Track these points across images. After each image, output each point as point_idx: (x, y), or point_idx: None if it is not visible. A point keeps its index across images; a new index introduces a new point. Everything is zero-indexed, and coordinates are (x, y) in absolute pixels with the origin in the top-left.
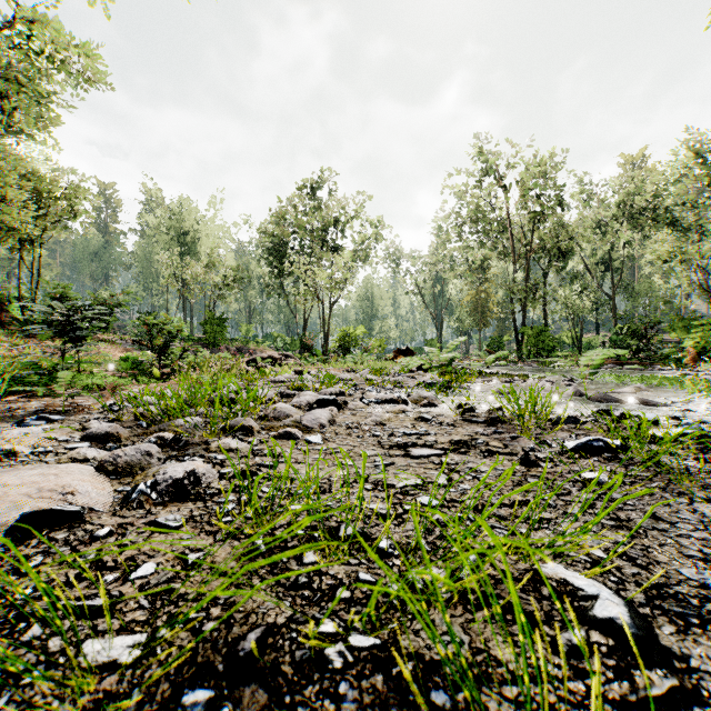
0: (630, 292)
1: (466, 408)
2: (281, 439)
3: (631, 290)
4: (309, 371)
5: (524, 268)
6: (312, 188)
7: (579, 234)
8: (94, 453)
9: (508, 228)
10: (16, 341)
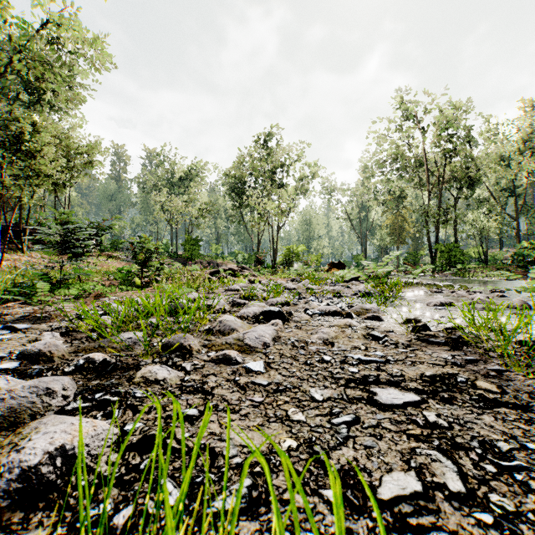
0: (531, 214)
1: (419, 325)
2: (219, 363)
3: (532, 212)
4: (260, 280)
5: (437, 196)
6: (264, 139)
7: (486, 166)
8: (2, 383)
9: (422, 163)
10: (51, 257)
